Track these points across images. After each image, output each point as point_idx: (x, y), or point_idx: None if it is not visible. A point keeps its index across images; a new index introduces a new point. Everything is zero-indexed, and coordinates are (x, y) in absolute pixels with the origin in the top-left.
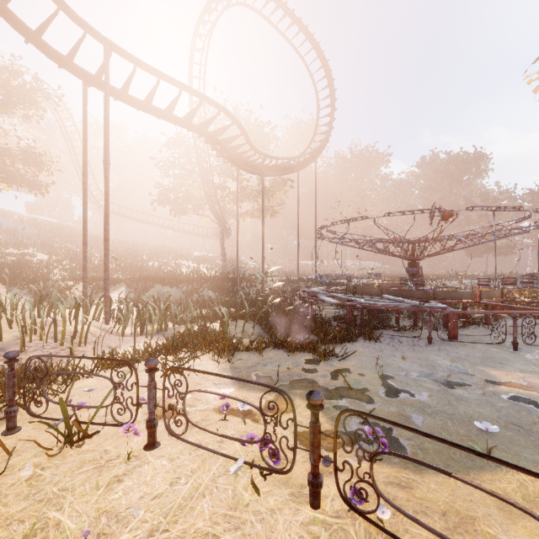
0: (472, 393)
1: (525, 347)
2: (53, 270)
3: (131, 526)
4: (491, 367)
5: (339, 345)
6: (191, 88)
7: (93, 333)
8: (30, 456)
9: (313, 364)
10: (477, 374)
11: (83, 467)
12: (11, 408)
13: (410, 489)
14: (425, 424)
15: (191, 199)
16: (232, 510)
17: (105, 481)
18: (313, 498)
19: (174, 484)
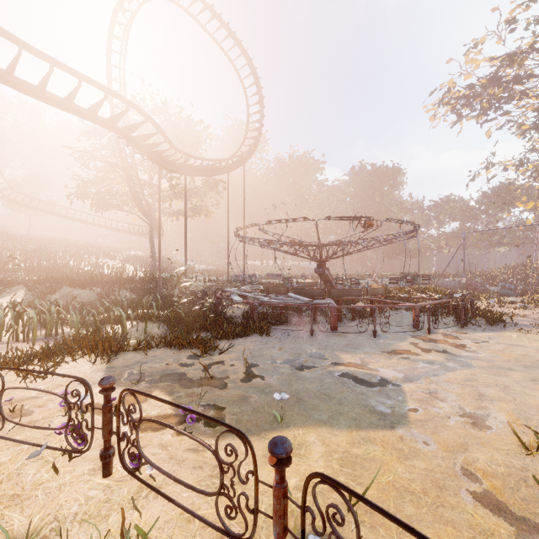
0: (314, 374)
1: (384, 334)
2: None
3: None
4: (345, 352)
5: (231, 341)
6: (93, 80)
7: None
8: None
9: (194, 359)
10: (330, 358)
11: None
12: None
13: (203, 452)
14: (257, 401)
15: (115, 194)
16: (22, 490)
17: None
18: (103, 469)
19: None
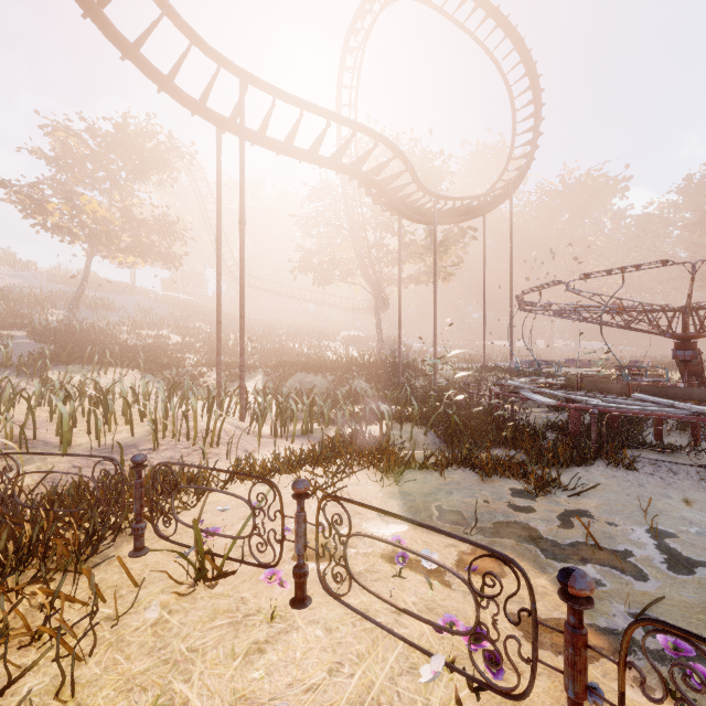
0: None
1: None
2: (186, 354)
3: None
4: None
5: (564, 471)
6: (341, 115)
7: (228, 431)
8: (157, 590)
9: (525, 498)
10: None
11: (216, 620)
12: (138, 524)
13: None
14: None
15: (339, 263)
16: None
17: (243, 647)
18: None
19: (334, 673)
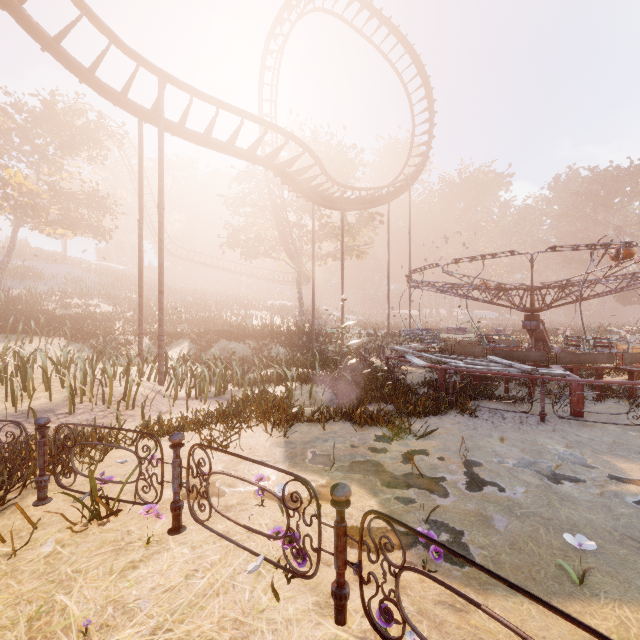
0: (585, 492)
1: None
2: (116, 323)
3: (136, 621)
4: (621, 458)
5: (422, 419)
6: (254, 115)
7: (145, 395)
8: (55, 530)
9: (384, 442)
10: (599, 466)
11: (102, 548)
12: (42, 477)
13: (465, 613)
14: (509, 529)
15: (263, 240)
16: (244, 615)
17: (120, 566)
18: (337, 612)
19: (190, 577)
